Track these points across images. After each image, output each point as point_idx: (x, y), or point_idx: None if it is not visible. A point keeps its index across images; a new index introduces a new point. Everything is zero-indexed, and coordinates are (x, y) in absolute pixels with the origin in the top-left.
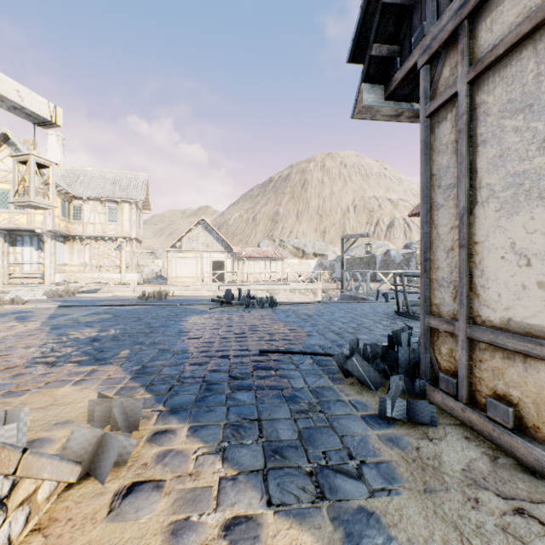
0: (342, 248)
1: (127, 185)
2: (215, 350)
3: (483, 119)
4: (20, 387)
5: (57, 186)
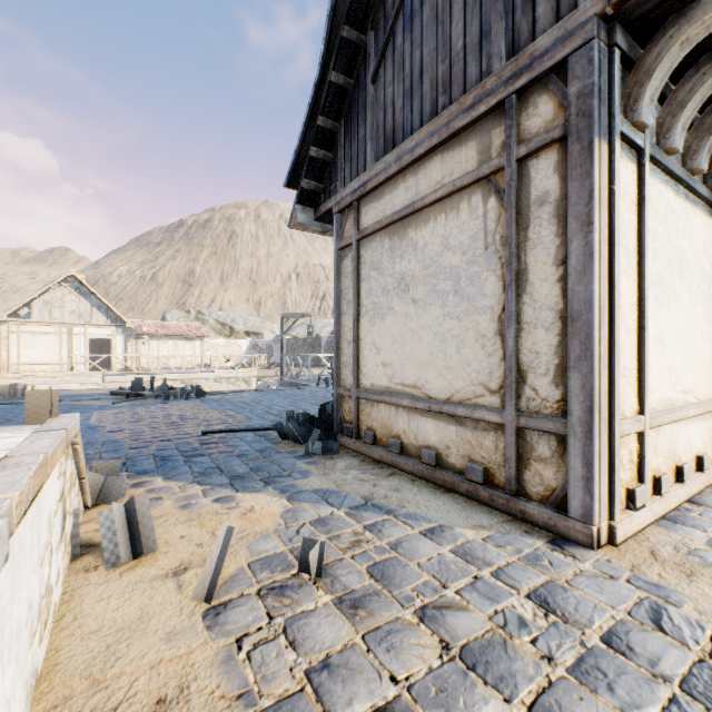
0: (282, 328)
1: None
2: (151, 437)
3: (363, 266)
4: None
5: None
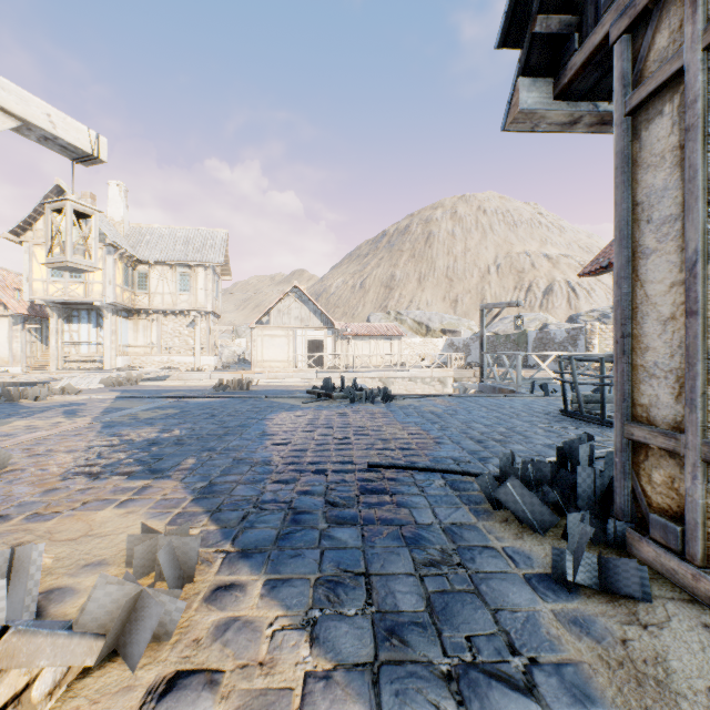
0: (482, 321)
1: (202, 244)
2: (307, 462)
3: None
4: (51, 507)
5: (119, 248)
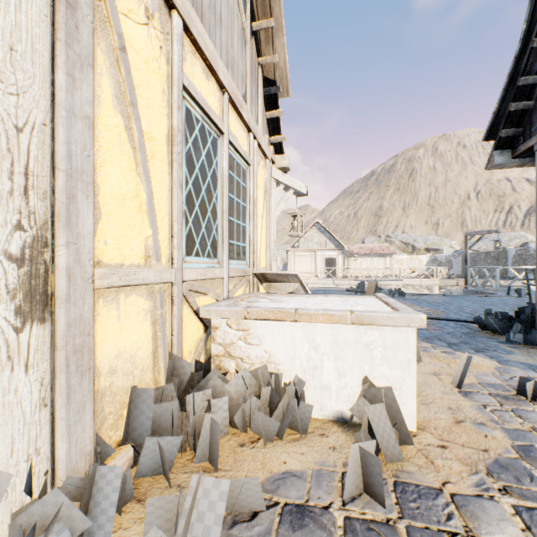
0: (466, 244)
1: None
2: None
3: None
4: None
5: None
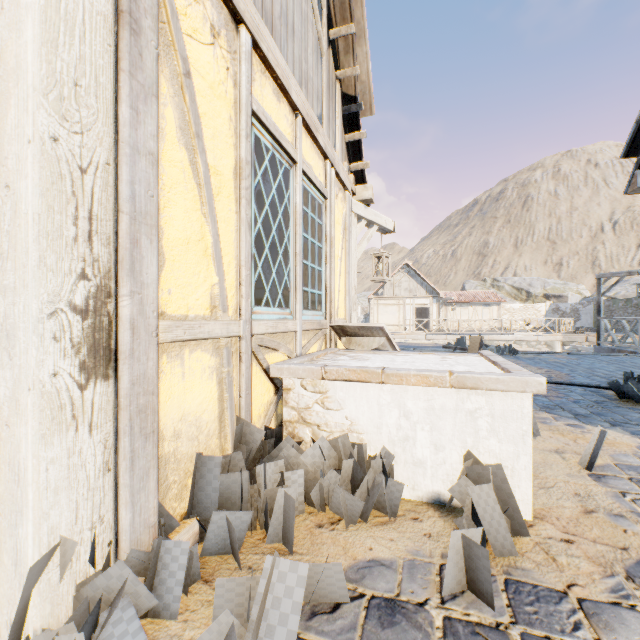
0: (598, 289)
1: None
2: None
3: None
4: None
5: None
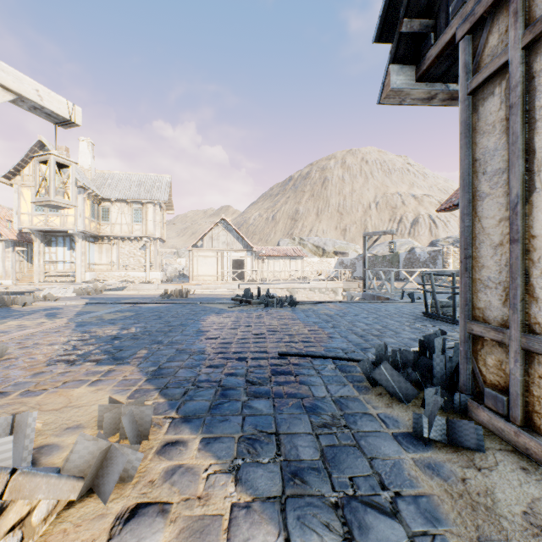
0: (364, 246)
1: (151, 186)
2: (232, 351)
3: None
4: (39, 385)
5: (87, 189)
